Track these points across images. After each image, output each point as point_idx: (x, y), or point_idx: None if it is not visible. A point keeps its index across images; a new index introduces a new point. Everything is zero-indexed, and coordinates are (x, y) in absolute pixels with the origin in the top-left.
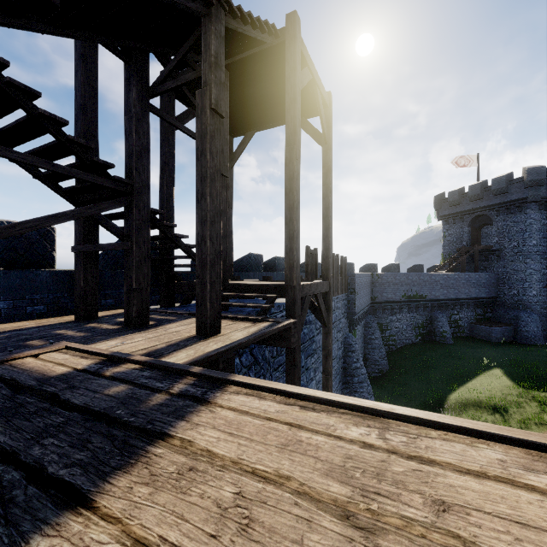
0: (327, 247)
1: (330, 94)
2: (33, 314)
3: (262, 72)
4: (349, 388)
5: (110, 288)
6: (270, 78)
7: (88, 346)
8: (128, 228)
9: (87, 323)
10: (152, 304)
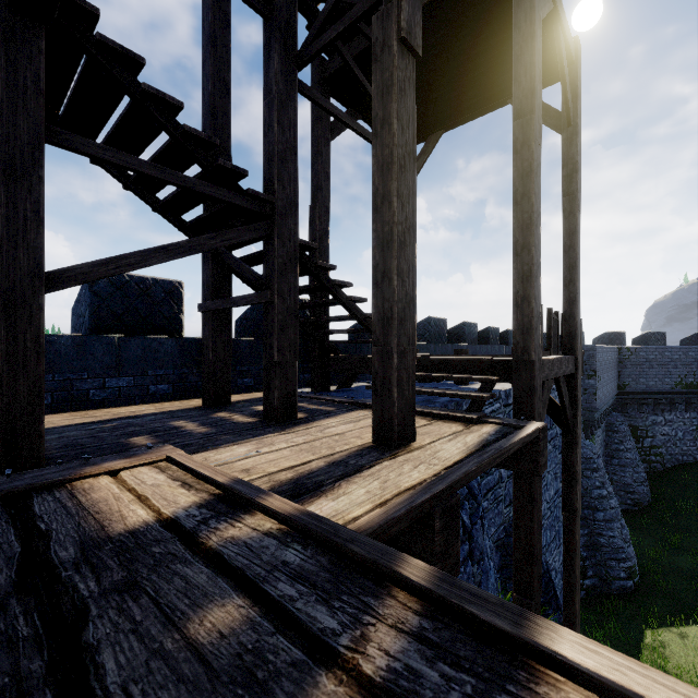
0: (572, 299)
1: (577, 40)
2: (157, 395)
3: (464, 18)
4: (588, 527)
5: (248, 363)
6: (476, 27)
7: (198, 460)
8: (267, 270)
9: (215, 411)
10: (300, 386)
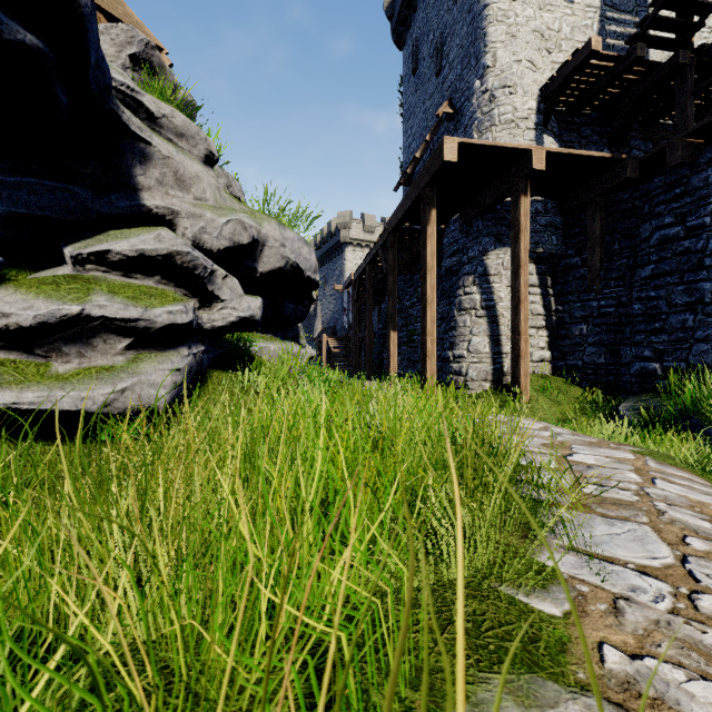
0: None
1: None
2: None
3: None
4: None
5: None
6: None
7: None
8: None
9: None
10: None
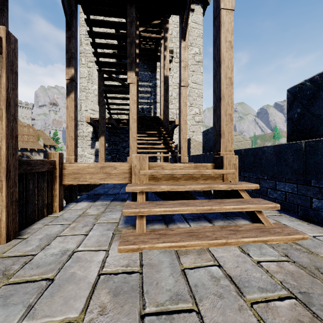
0: None
1: None
2: None
3: None
4: None
5: None
6: None
7: None
8: None
9: None
10: None
